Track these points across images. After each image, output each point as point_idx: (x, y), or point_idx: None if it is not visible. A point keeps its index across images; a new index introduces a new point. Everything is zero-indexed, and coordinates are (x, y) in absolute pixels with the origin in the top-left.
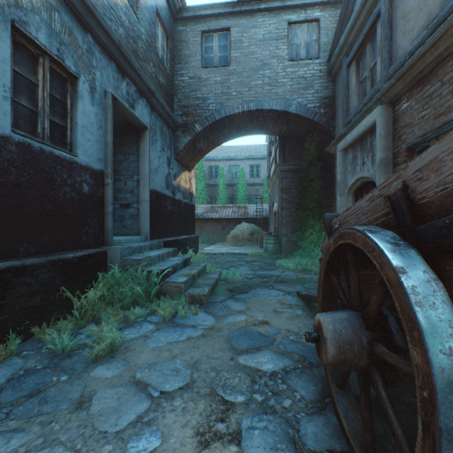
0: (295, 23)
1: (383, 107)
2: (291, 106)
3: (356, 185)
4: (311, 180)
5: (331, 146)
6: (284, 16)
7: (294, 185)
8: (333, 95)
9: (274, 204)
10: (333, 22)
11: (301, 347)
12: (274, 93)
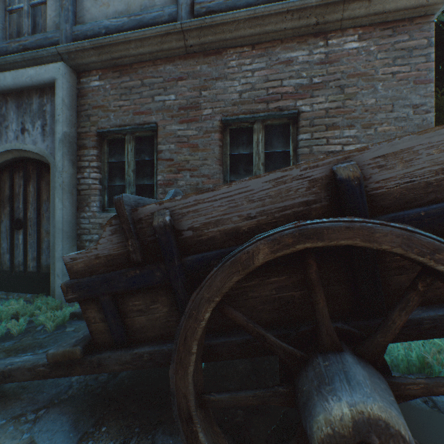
0: None
1: (68, 68)
2: None
3: (3, 158)
4: None
5: None
6: None
7: None
8: None
9: None
10: None
11: None
12: None
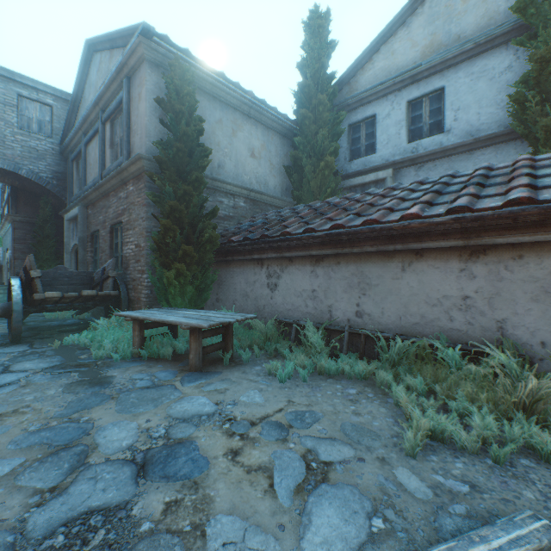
0: (27, 98)
1: (82, 207)
2: (23, 170)
3: (76, 247)
4: (46, 236)
5: (63, 213)
6: (14, 87)
7: (31, 236)
8: (67, 172)
9: (8, 252)
10: (67, 115)
11: (3, 334)
12: (2, 152)
